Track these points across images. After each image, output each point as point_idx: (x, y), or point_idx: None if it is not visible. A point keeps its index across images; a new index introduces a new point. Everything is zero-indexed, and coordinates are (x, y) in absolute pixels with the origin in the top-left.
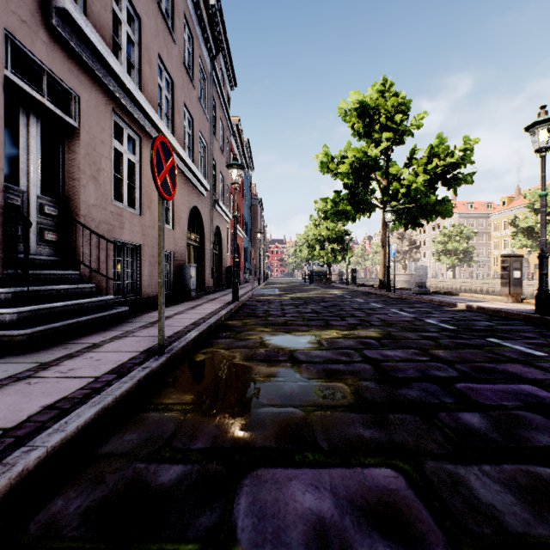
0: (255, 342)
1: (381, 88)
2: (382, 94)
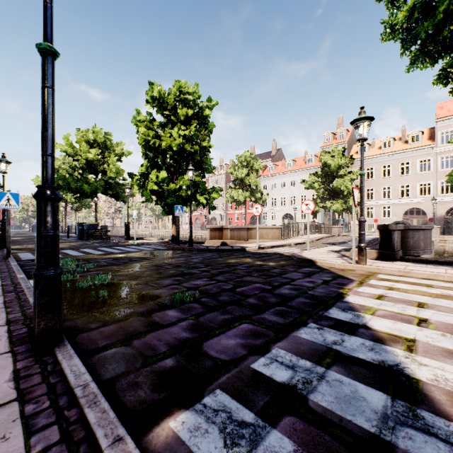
0: (12, 238)
1: (64, 158)
2: (65, 160)
